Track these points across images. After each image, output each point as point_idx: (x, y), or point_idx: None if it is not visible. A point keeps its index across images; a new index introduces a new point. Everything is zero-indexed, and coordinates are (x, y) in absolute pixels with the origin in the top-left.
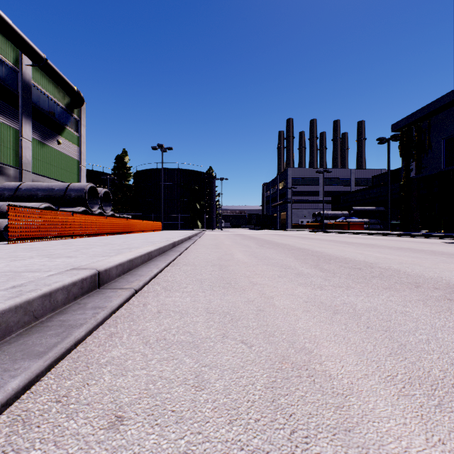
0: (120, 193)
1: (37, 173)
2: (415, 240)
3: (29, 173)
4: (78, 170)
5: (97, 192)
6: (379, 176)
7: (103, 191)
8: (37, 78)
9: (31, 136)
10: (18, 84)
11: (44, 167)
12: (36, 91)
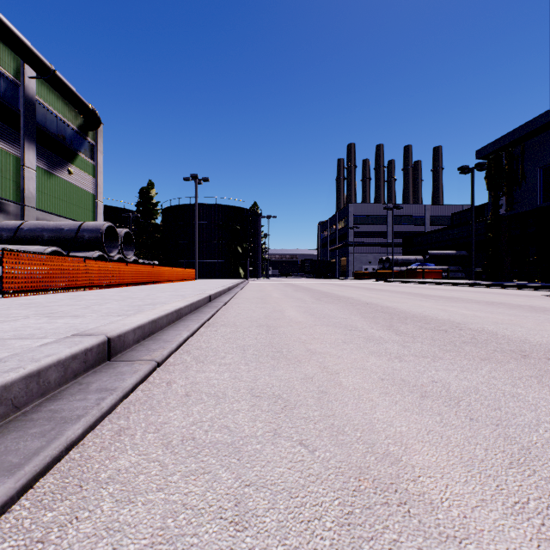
0: (146, 234)
1: (43, 210)
2: (507, 292)
3: (33, 210)
4: (93, 206)
5: (116, 233)
6: (460, 213)
7: (124, 232)
8: (43, 93)
9: (36, 164)
10: (20, 100)
11: (51, 202)
12: (42, 110)
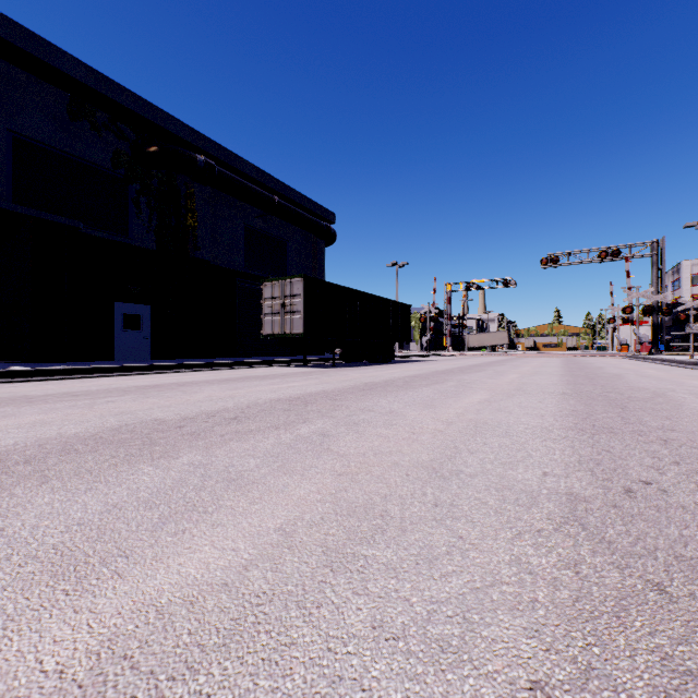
0: None
1: None
2: (308, 370)
3: None
4: None
5: None
6: None
7: None
8: None
9: None
10: None
11: None
12: None
